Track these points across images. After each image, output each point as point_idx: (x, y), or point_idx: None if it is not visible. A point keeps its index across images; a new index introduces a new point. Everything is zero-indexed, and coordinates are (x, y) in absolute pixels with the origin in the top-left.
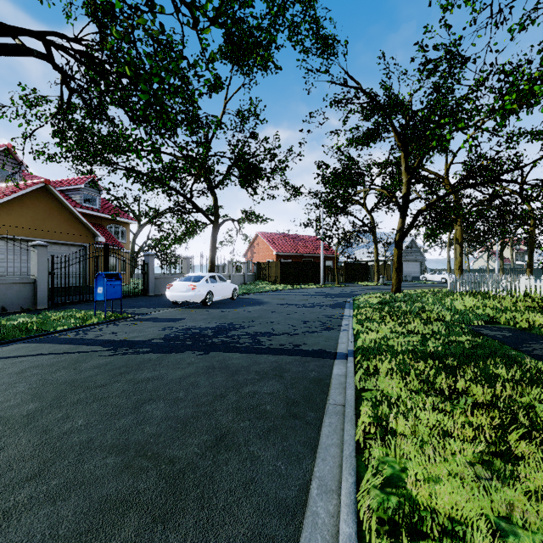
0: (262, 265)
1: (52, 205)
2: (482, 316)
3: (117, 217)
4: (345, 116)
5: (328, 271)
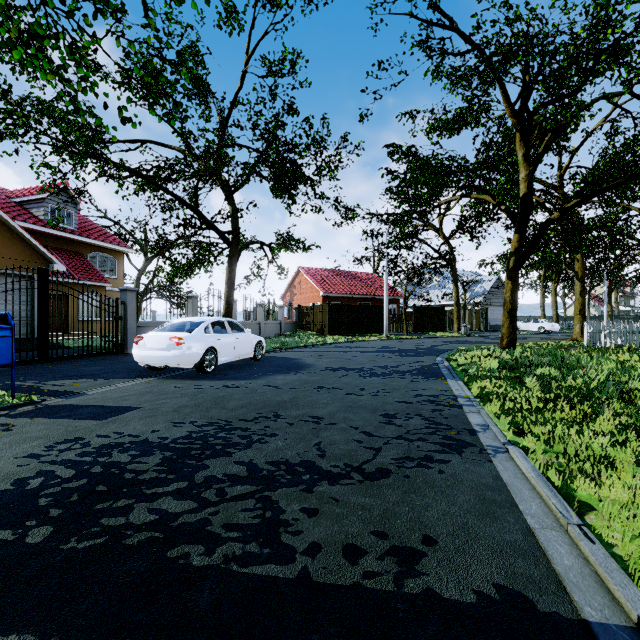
0: (305, 309)
1: None
2: None
3: (102, 242)
4: (435, 67)
5: (392, 317)
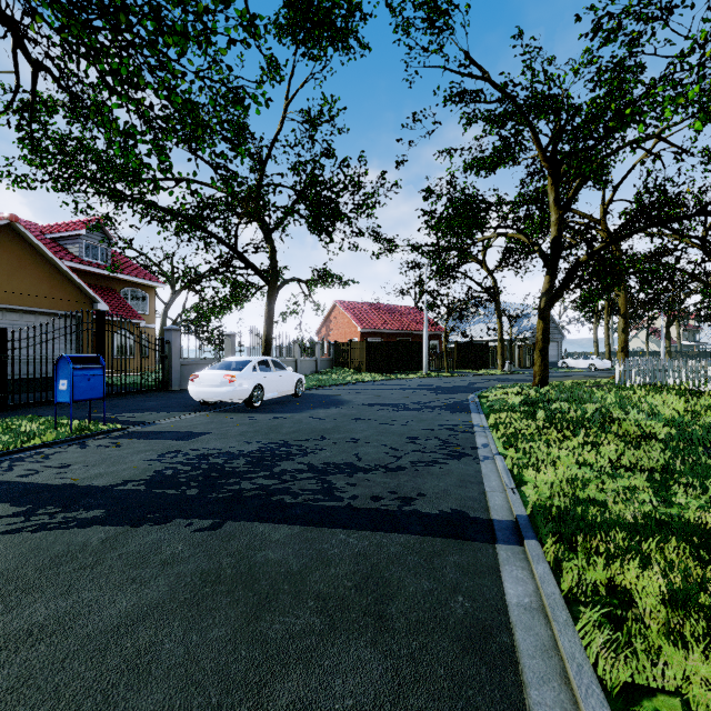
0: (342, 346)
1: (22, 254)
2: None
3: (135, 278)
4: (467, 119)
5: (433, 354)
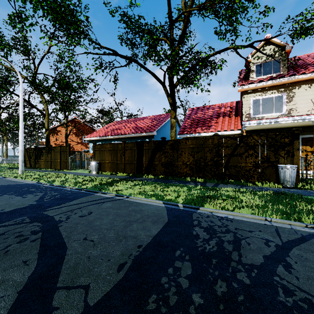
0: None
1: None
2: (8, 167)
3: None
4: None
5: None
